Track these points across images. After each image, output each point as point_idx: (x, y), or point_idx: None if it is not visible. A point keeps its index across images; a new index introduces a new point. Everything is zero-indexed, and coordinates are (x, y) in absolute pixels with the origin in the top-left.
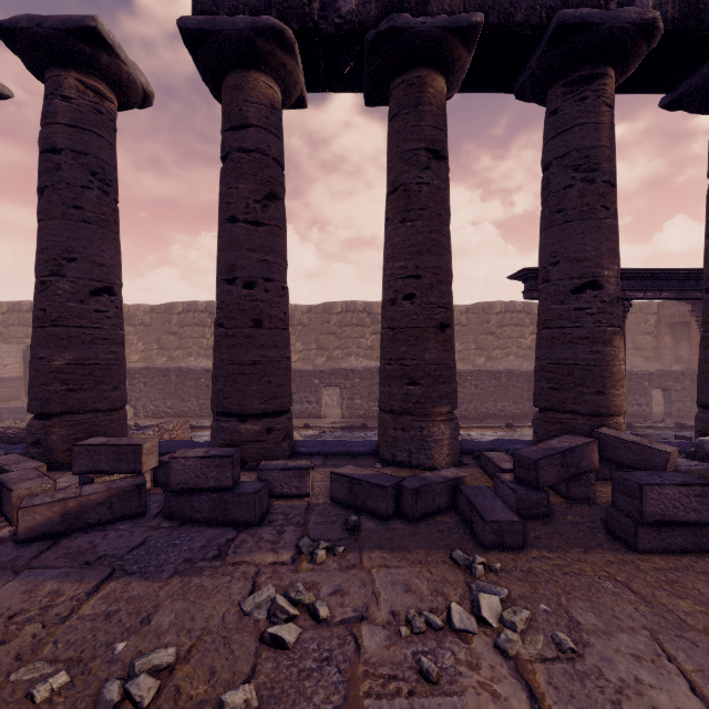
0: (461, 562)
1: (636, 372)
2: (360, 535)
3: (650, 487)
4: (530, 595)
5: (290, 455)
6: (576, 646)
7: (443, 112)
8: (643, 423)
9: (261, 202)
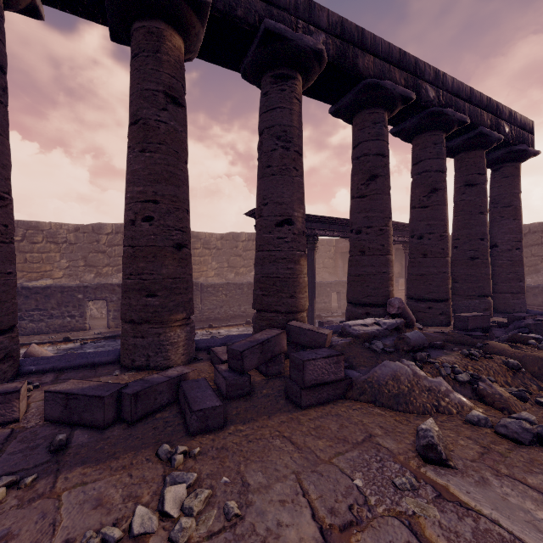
0: (164, 456)
1: (324, 282)
2: (65, 454)
3: (309, 362)
4: (217, 471)
5: (14, 376)
6: (241, 509)
7: (181, 66)
8: (326, 314)
9: None
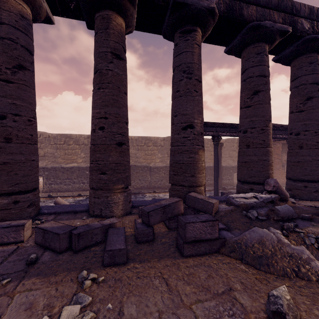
0: (79, 279)
1: (228, 166)
2: (32, 267)
3: (189, 224)
4: (107, 297)
5: (36, 215)
6: None
7: (121, 35)
8: (229, 187)
9: (12, 69)
